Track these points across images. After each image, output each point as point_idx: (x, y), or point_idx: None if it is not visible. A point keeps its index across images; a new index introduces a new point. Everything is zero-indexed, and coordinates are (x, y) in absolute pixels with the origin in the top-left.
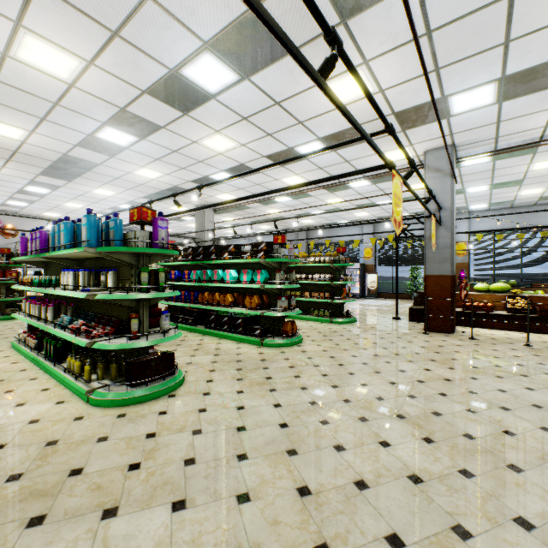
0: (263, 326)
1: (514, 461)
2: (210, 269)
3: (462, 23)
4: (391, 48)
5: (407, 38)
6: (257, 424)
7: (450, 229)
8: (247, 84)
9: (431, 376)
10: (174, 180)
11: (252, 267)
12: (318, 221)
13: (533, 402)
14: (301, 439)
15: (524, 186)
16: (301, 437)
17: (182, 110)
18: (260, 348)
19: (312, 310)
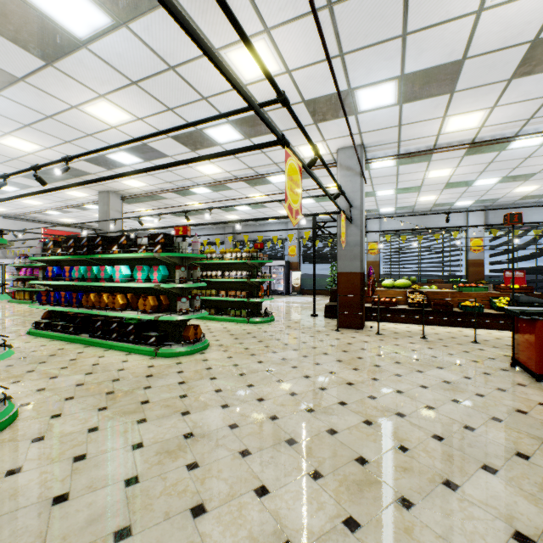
0: (160, 332)
1: (405, 491)
2: (100, 265)
3: (363, 1)
4: (293, 17)
5: (308, 7)
6: (91, 485)
7: (360, 227)
8: (126, 33)
9: (335, 380)
10: (60, 156)
11: (150, 263)
12: (244, 217)
13: (426, 402)
14: (148, 504)
15: (422, 192)
16: (149, 500)
17: (43, 57)
18: (153, 360)
19: (228, 310)
